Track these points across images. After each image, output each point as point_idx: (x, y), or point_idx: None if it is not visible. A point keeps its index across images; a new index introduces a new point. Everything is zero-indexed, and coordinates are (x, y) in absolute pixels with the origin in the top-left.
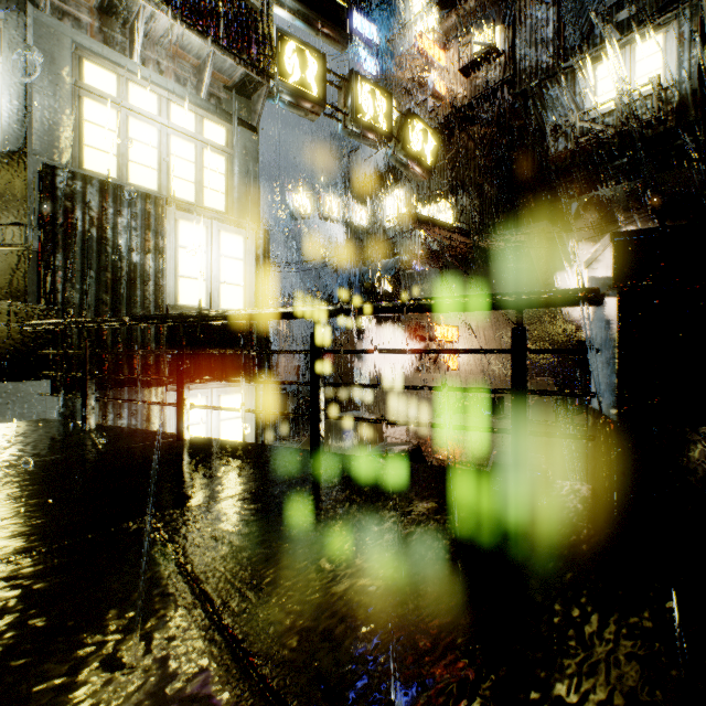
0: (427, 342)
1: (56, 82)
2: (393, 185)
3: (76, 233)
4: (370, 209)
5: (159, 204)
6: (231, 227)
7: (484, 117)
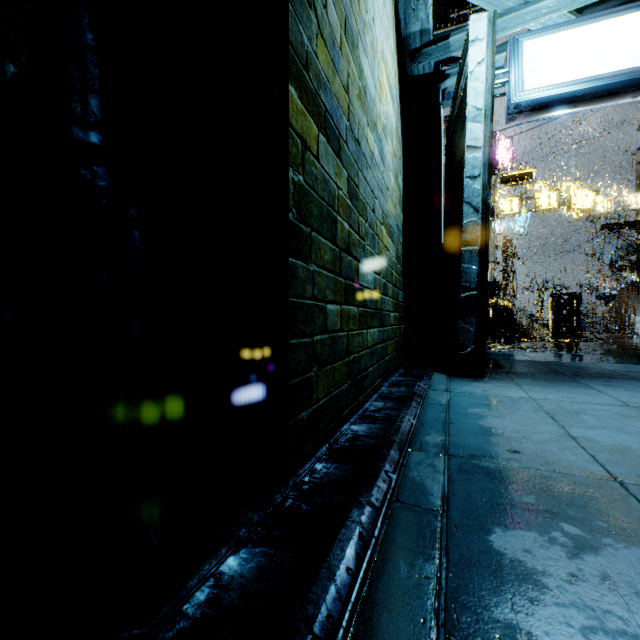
0: None
1: None
2: None
3: None
4: None
5: None
6: None
7: None
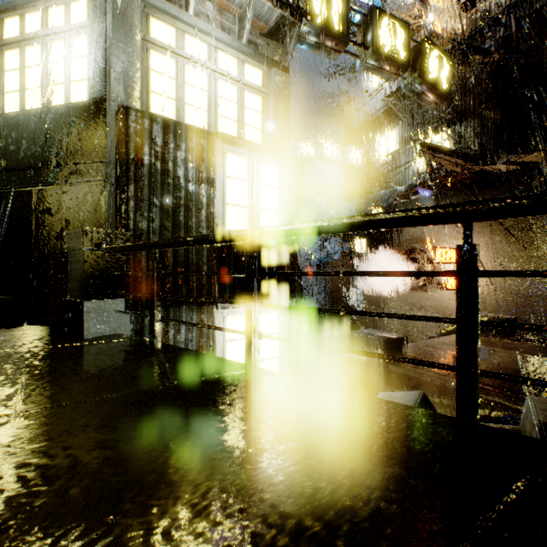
0: (419, 264)
1: (129, 36)
2: (386, 126)
3: (144, 166)
4: (363, 149)
5: (210, 138)
6: (268, 158)
7: (485, 47)
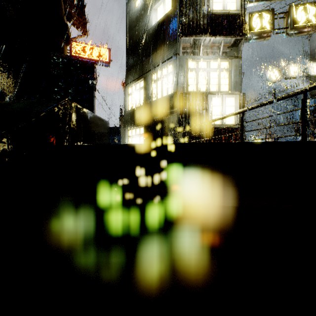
0: None
1: (182, 71)
2: None
3: (187, 108)
4: None
5: (206, 95)
6: (229, 96)
7: None
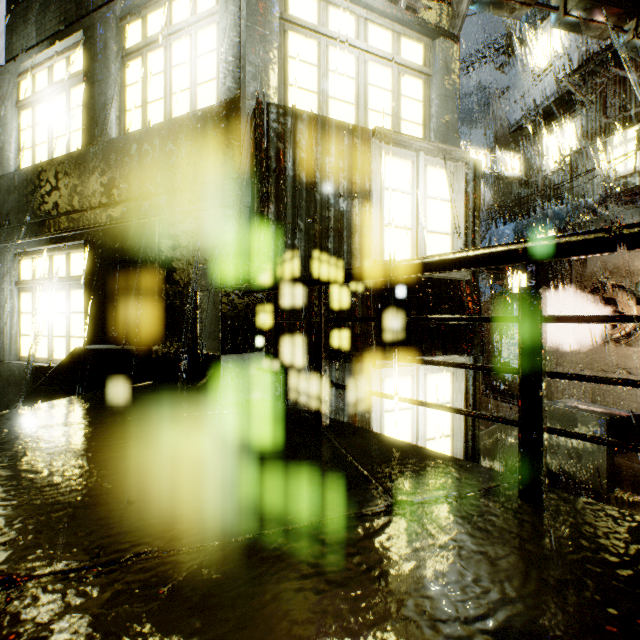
0: (612, 306)
1: (265, 15)
2: (560, 118)
3: (287, 179)
4: (523, 155)
5: (365, 137)
6: (437, 160)
7: None
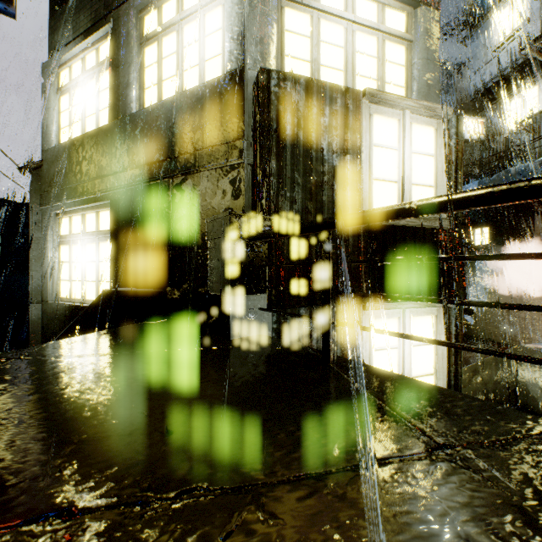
0: None
1: None
2: (523, 83)
3: (286, 137)
4: (484, 119)
5: (355, 98)
6: (421, 118)
7: None
